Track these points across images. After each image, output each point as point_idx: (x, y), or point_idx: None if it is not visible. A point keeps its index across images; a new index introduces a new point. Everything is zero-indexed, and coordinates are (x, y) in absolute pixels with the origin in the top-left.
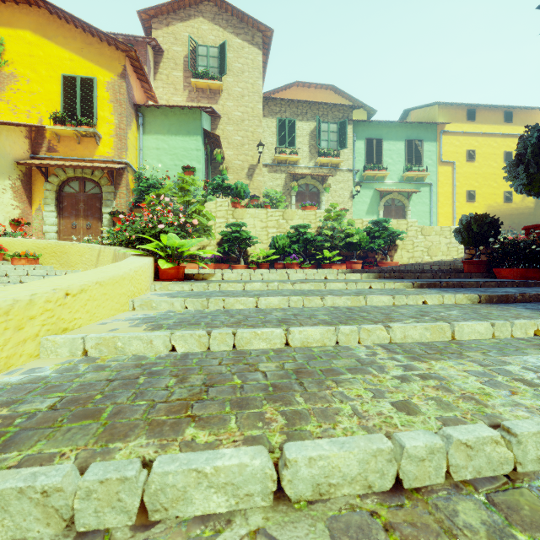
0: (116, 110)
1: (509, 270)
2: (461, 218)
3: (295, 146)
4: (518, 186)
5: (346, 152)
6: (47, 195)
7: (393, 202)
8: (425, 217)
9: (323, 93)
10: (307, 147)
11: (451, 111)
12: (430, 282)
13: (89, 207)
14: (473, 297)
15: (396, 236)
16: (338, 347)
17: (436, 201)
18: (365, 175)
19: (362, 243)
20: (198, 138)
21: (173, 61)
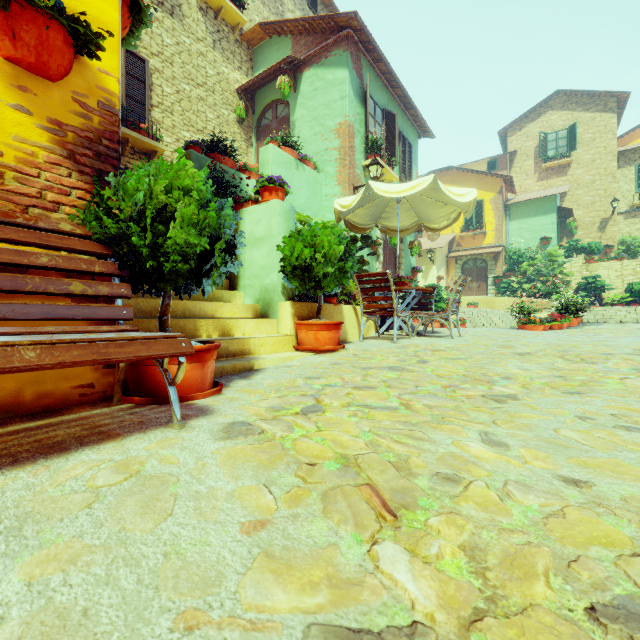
0: (495, 214)
1: None
2: None
3: None
4: None
5: None
6: (456, 271)
7: None
8: None
9: None
10: None
11: None
12: None
13: (478, 275)
14: None
15: None
16: None
17: None
18: None
19: None
20: (553, 215)
21: (525, 154)
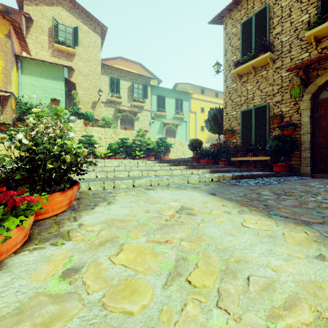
0: (2, 57)
1: (203, 160)
2: (190, 140)
3: (120, 93)
4: (208, 129)
5: (147, 100)
6: None
7: (170, 129)
8: (184, 137)
9: (135, 66)
10: (126, 95)
11: (195, 88)
12: (176, 163)
13: None
14: (185, 167)
15: (169, 146)
16: (142, 176)
17: (188, 129)
18: (157, 114)
19: (154, 148)
20: (62, 83)
21: (40, 28)
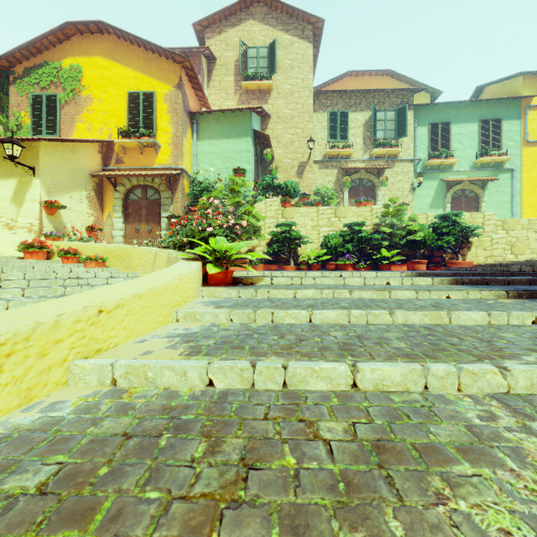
0: (172, 119)
1: None
2: None
3: (348, 139)
4: None
5: (405, 140)
6: (116, 203)
7: (463, 193)
8: (505, 208)
9: (379, 79)
10: (361, 139)
11: None
12: (532, 291)
13: (149, 213)
14: None
15: (469, 232)
16: (429, 395)
17: (520, 189)
18: (429, 165)
19: (427, 241)
20: (248, 140)
21: (225, 67)
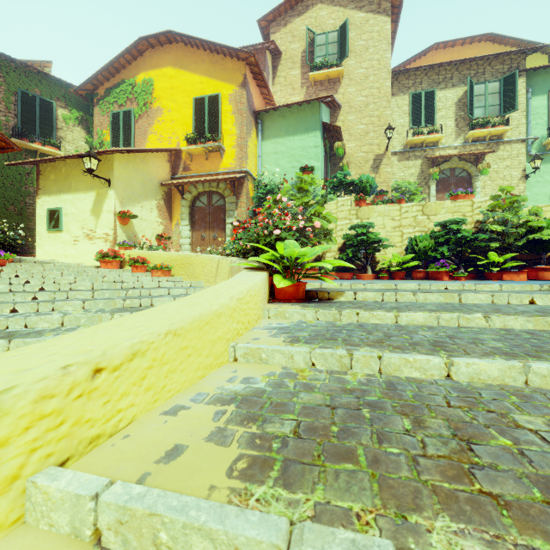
0: (237, 120)
1: None
2: None
3: (435, 123)
4: None
5: (514, 116)
6: (183, 211)
7: None
8: None
9: (474, 48)
10: (452, 120)
11: None
12: None
13: (214, 219)
14: None
15: None
16: None
17: None
18: (549, 144)
19: None
20: (317, 134)
21: (290, 60)
